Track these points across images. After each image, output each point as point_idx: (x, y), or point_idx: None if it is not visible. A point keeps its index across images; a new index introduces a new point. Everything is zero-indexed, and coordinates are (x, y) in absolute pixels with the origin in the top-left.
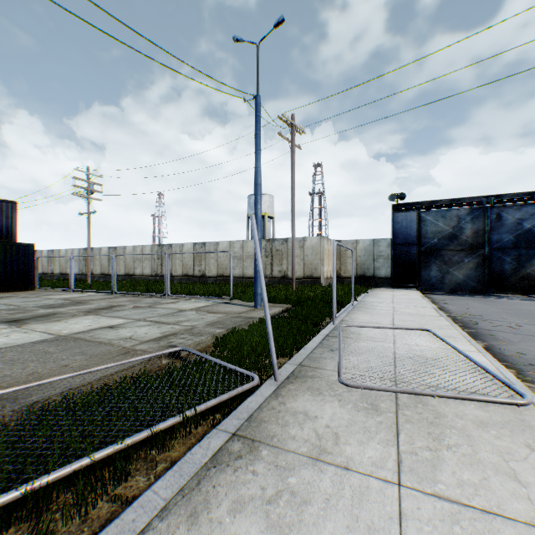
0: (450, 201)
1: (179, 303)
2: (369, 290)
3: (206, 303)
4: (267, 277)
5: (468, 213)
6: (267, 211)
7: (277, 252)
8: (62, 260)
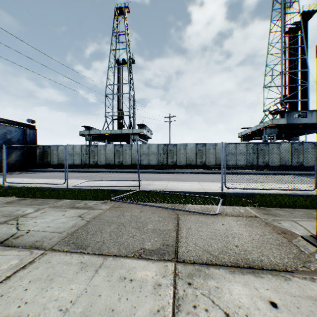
0: None
1: None
2: None
3: None
4: None
5: None
6: None
7: None
8: None
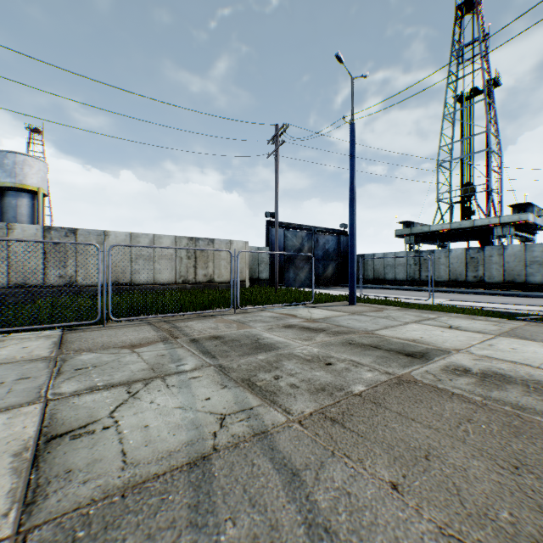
0: (297, 225)
1: (301, 313)
2: None
3: (305, 309)
4: (189, 282)
5: (306, 235)
6: (42, 185)
7: (203, 253)
8: None
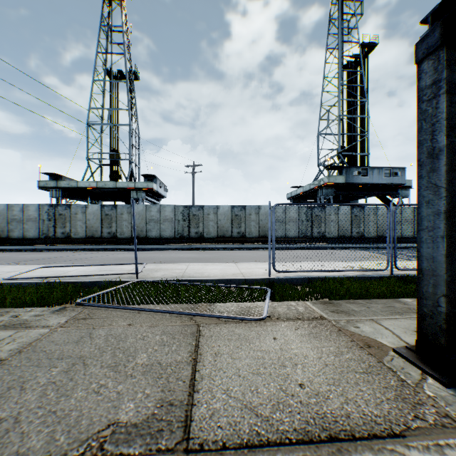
0: None
1: None
2: None
3: None
4: None
5: None
6: None
7: None
8: None
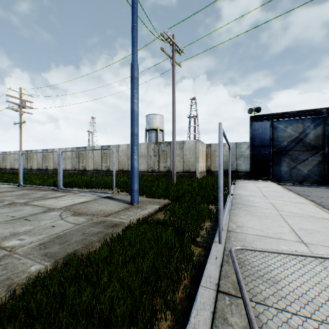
0: (296, 112)
1: (61, 198)
2: (234, 182)
3: (88, 197)
4: (155, 171)
5: (311, 121)
6: (159, 125)
7: (163, 152)
8: (11, 159)
